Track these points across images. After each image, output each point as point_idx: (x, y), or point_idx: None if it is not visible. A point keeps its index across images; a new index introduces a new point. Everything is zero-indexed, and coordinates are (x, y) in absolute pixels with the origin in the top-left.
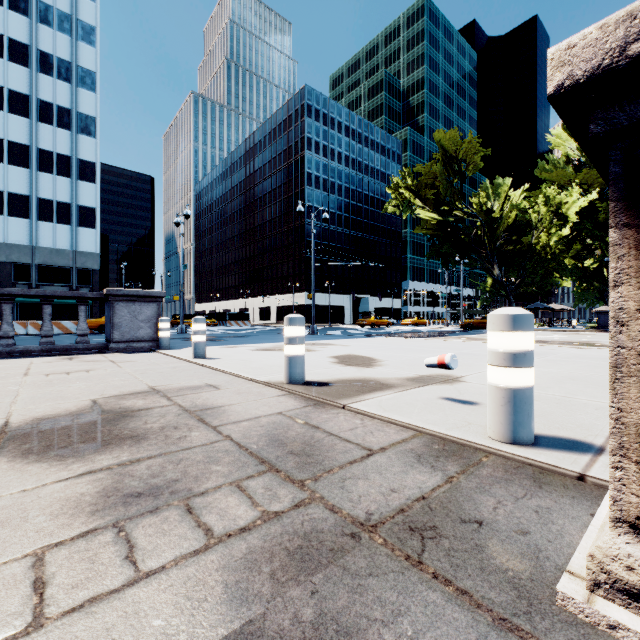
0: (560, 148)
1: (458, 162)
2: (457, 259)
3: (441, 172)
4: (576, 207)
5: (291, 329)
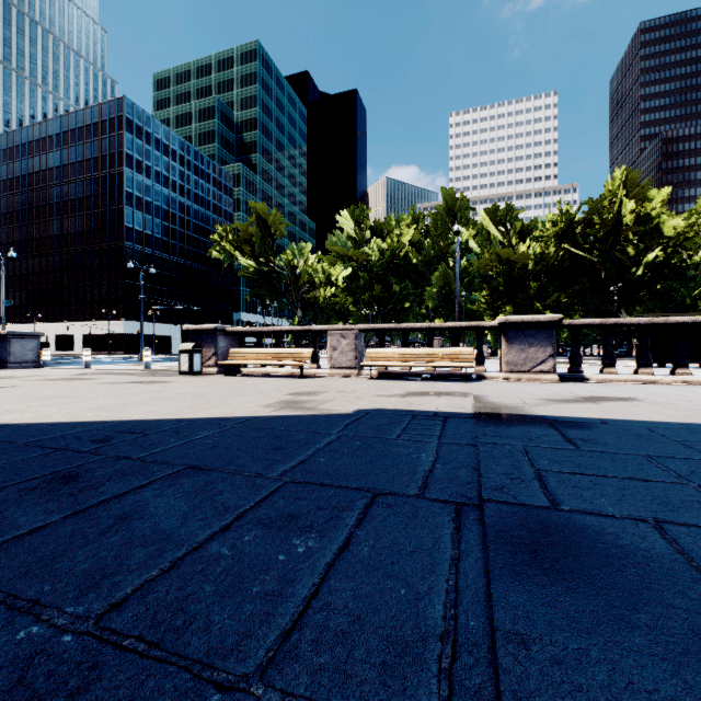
0: (344, 227)
1: (270, 227)
2: (268, 303)
3: (256, 233)
4: (342, 275)
5: (146, 352)
